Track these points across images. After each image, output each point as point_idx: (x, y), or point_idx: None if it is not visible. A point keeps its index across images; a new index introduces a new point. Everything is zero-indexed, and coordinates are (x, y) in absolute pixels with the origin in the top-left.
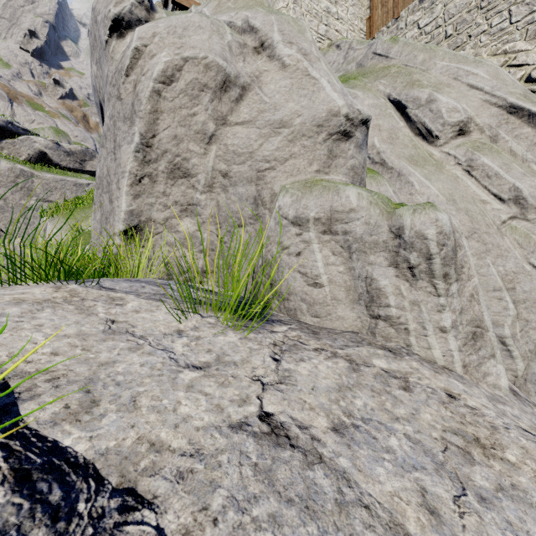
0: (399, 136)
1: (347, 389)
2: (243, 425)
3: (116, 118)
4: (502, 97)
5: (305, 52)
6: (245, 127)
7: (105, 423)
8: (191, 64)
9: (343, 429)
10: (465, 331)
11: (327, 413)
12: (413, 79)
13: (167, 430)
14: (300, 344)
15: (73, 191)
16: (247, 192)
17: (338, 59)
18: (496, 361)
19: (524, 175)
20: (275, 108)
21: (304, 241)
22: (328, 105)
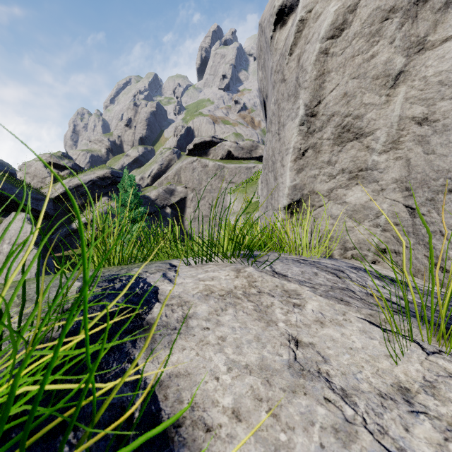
0: None
1: None
2: None
3: (280, 100)
4: None
5: None
6: None
7: None
8: None
9: None
10: None
11: None
12: None
13: None
14: None
15: (245, 173)
16: None
17: None
18: None
19: None
20: None
21: None
22: None
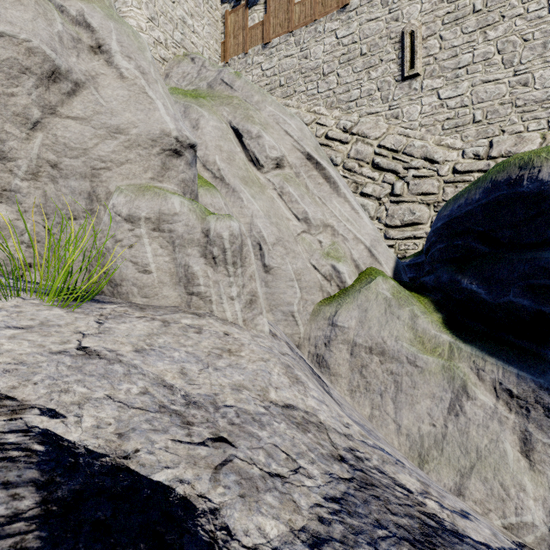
0: (236, 158)
1: (155, 335)
2: (62, 352)
3: None
4: (303, 146)
5: (143, 70)
6: (79, 123)
7: None
8: (8, 41)
9: (143, 351)
10: (245, 298)
11: (134, 345)
12: (249, 115)
13: None
14: (125, 315)
15: None
16: (81, 186)
17: (192, 72)
18: (263, 316)
19: (311, 204)
20: (112, 113)
21: (136, 236)
22: (162, 125)
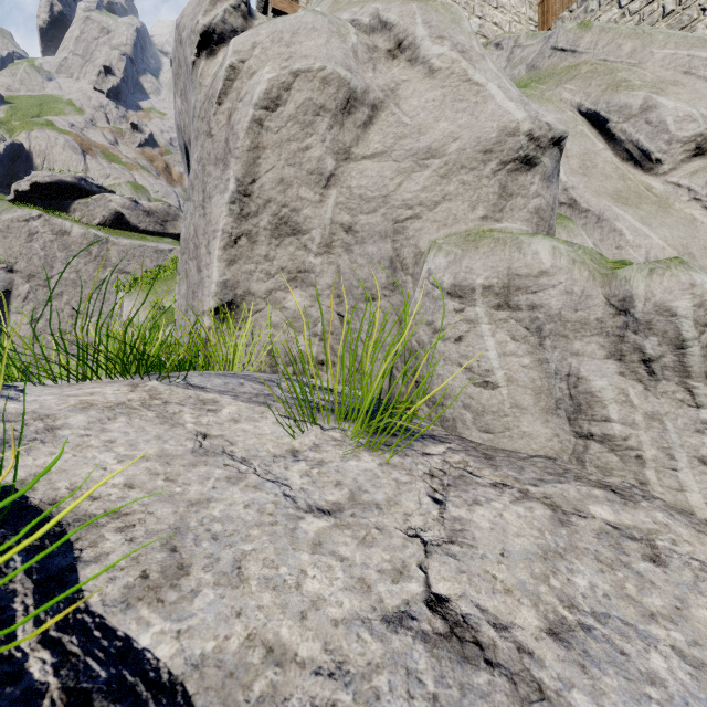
0: (596, 163)
1: (556, 557)
2: (404, 618)
3: (206, 161)
4: None
5: (462, 48)
6: (377, 161)
7: (199, 606)
8: (303, 80)
9: (566, 632)
10: None
11: (533, 600)
12: (617, 80)
13: (290, 622)
14: (469, 475)
15: (153, 259)
16: (380, 251)
17: (499, 62)
18: None
19: None
20: (420, 131)
21: (467, 320)
22: (500, 120)
